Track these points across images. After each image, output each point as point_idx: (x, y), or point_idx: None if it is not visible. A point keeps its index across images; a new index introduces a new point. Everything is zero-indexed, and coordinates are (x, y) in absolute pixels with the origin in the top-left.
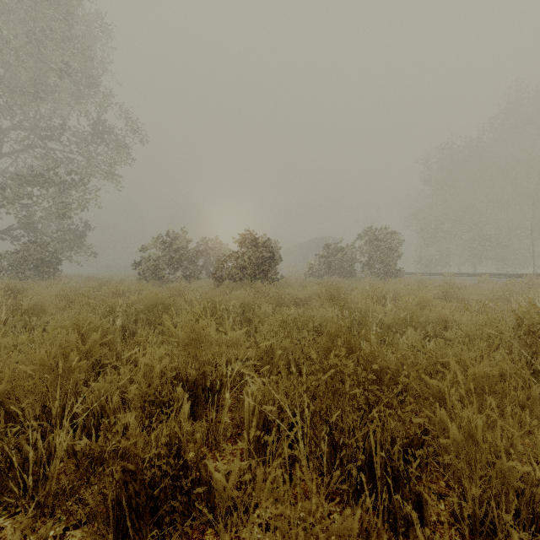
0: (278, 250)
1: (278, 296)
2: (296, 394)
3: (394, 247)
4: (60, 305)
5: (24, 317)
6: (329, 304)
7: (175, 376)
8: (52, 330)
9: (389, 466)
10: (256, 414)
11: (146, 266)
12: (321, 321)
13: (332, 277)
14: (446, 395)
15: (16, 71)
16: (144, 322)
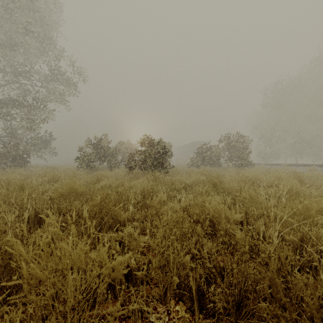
0: (170, 148)
1: (171, 183)
2: None
3: (247, 147)
4: None
5: None
6: (212, 190)
7: None
8: None
9: None
10: None
11: (83, 159)
12: (214, 213)
13: (206, 166)
14: None
15: (1, 33)
16: (55, 209)
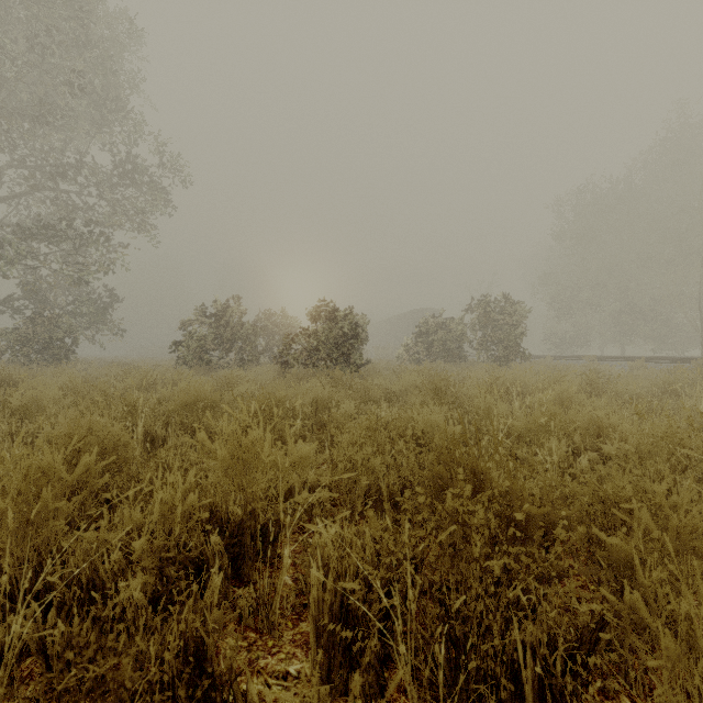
0: (363, 326)
1: (363, 389)
2: (393, 564)
3: (517, 322)
4: (65, 401)
5: (10, 420)
6: (433, 400)
7: (211, 516)
8: (47, 439)
9: (547, 686)
10: (329, 588)
11: (188, 347)
12: (424, 426)
13: (435, 361)
14: (636, 563)
15: (17, 89)
16: (178, 427)
